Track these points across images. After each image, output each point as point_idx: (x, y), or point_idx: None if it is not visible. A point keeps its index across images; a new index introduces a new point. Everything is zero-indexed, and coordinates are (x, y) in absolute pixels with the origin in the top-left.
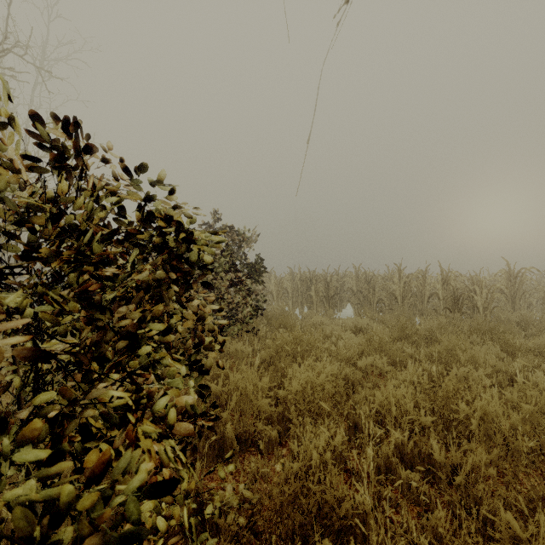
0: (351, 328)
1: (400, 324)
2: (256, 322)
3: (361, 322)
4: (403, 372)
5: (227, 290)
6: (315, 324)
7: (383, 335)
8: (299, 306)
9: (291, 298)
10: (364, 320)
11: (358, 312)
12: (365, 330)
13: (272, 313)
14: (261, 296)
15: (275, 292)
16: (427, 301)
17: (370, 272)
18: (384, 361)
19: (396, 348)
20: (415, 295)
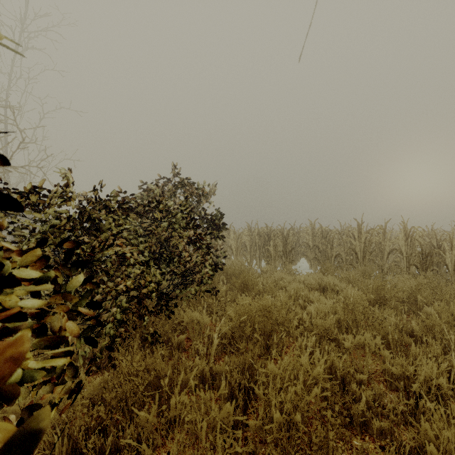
0: (314, 286)
1: (375, 286)
2: (216, 280)
3: (326, 280)
4: (419, 368)
5: (184, 247)
6: (277, 282)
7: (363, 302)
8: (257, 260)
9: (249, 252)
10: (328, 278)
11: (314, 265)
12: (330, 289)
13: (232, 269)
14: (221, 252)
15: (234, 247)
16: (386, 256)
17: (325, 227)
18: (377, 341)
19: (387, 322)
20: (374, 250)
